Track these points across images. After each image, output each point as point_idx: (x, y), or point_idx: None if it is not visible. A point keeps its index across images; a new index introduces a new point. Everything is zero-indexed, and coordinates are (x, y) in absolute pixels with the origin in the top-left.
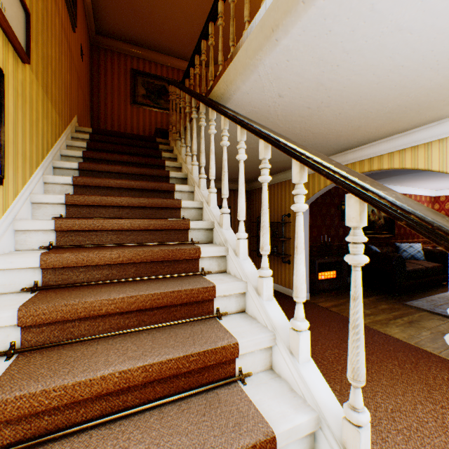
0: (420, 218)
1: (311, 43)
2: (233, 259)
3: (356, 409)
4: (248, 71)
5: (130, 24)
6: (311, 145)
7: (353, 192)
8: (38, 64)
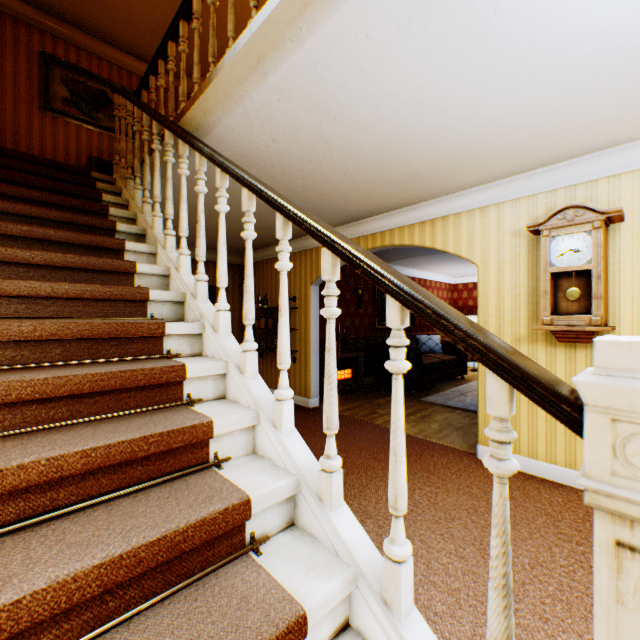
0: (368, 265)
1: (304, 87)
2: (212, 336)
3: (329, 457)
4: (232, 102)
5: None
6: (319, 209)
7: (327, 246)
8: None
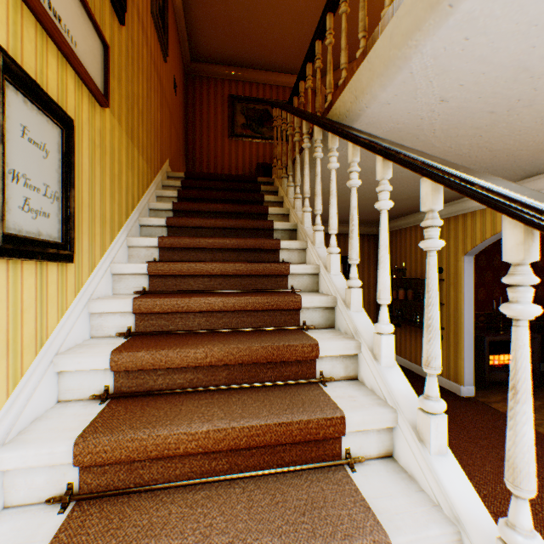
0: None
1: None
2: (370, 363)
3: None
4: (393, 68)
5: (228, 41)
6: (485, 169)
7: None
8: (121, 106)
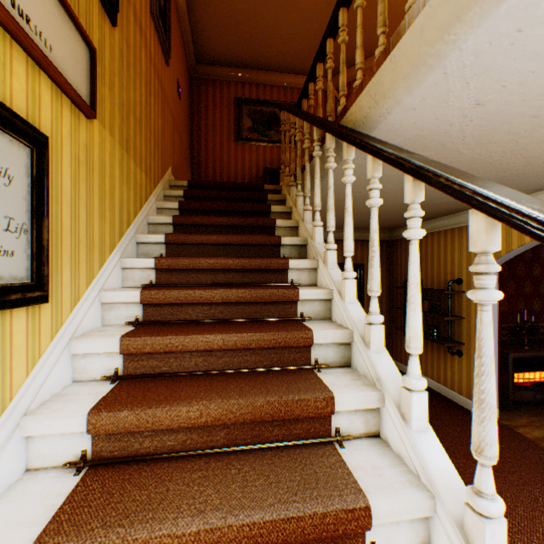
0: None
1: None
2: (397, 423)
3: None
4: (422, 68)
5: (233, 42)
6: (515, 176)
7: None
8: (114, 115)
